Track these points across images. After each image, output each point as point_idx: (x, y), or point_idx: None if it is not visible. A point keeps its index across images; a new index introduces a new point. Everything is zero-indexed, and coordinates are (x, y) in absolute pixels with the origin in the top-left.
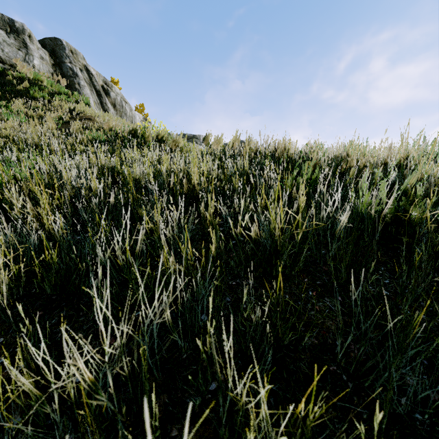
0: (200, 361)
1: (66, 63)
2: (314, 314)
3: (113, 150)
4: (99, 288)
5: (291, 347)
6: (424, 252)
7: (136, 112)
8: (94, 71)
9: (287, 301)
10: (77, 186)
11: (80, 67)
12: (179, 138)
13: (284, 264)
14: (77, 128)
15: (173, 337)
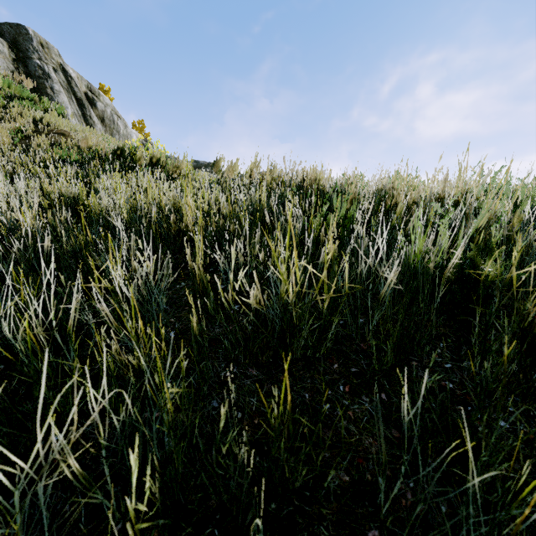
0: (146, 535)
1: (33, 59)
2: (346, 426)
3: (87, 175)
4: (4, 390)
5: (307, 493)
6: (506, 328)
7: (132, 130)
8: (74, 73)
9: (305, 404)
10: (8, 223)
11: (54, 66)
12: (182, 163)
13: (304, 343)
14: (42, 145)
15: (91, 501)
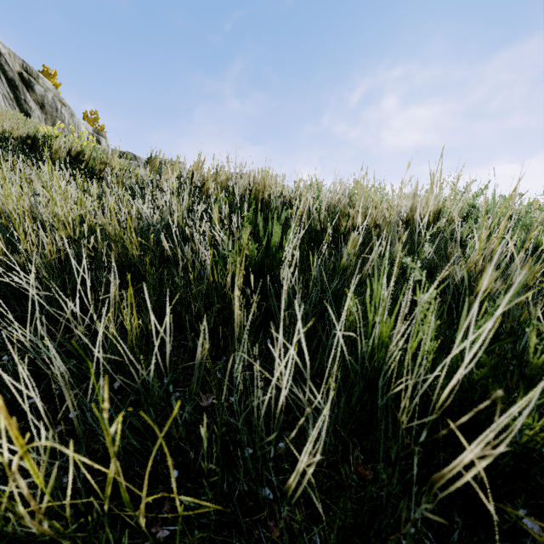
0: None
1: None
2: None
3: None
4: None
5: None
6: None
7: (81, 121)
8: (4, 49)
9: None
10: None
11: None
12: (112, 159)
13: None
14: None
15: None
